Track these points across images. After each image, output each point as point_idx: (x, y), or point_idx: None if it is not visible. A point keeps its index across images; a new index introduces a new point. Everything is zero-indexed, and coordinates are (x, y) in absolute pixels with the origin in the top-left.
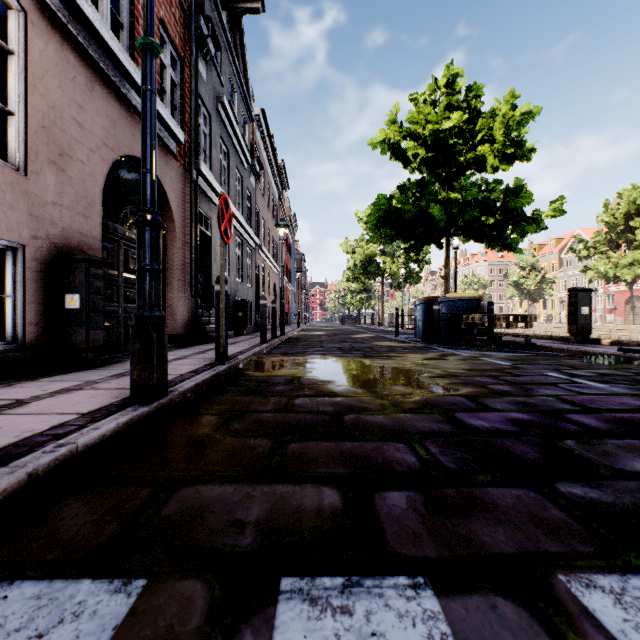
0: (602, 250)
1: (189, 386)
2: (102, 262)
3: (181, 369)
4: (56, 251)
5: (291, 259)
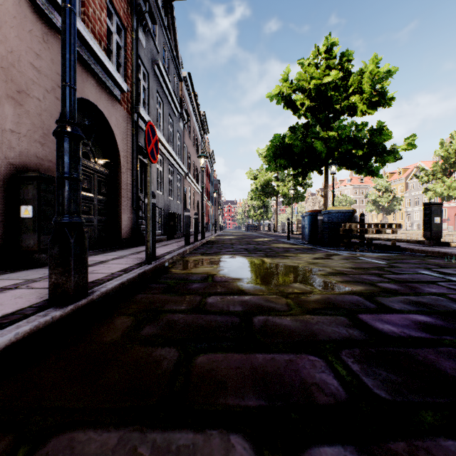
0: (439, 176)
1: (112, 285)
2: (52, 179)
3: (114, 268)
4: (14, 170)
5: (210, 184)
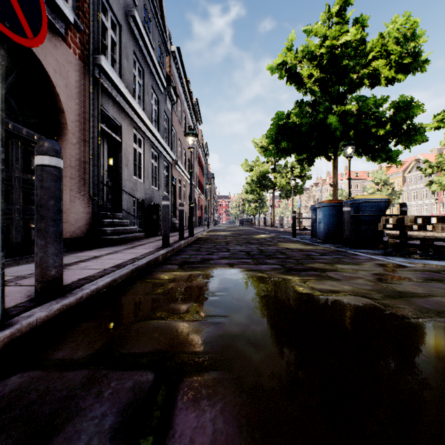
0: (444, 168)
1: None
2: None
3: None
4: None
5: (204, 177)
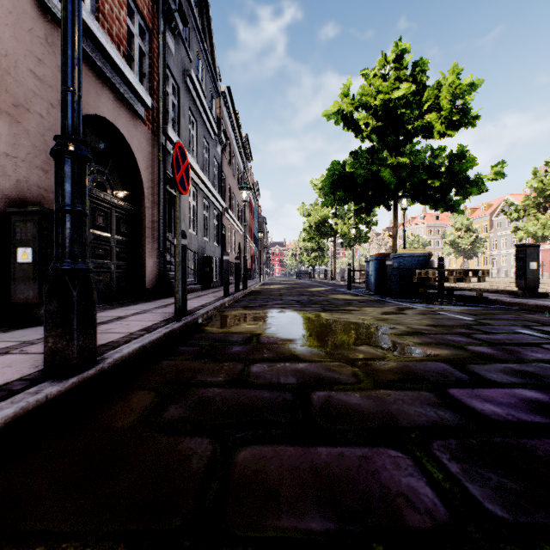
0: (531, 212)
1: (130, 350)
2: None
3: (134, 326)
4: (9, 204)
5: (254, 222)
